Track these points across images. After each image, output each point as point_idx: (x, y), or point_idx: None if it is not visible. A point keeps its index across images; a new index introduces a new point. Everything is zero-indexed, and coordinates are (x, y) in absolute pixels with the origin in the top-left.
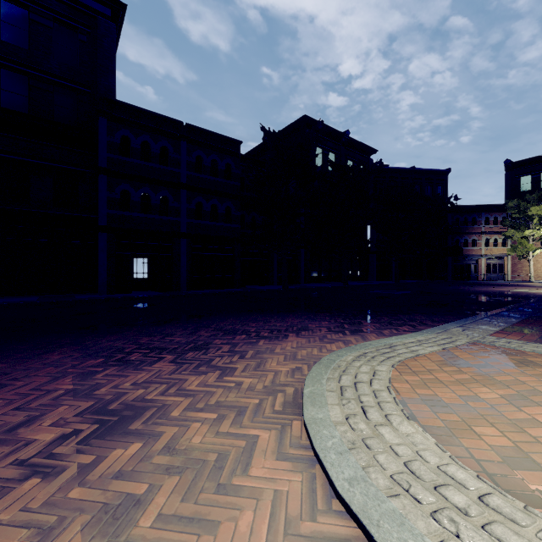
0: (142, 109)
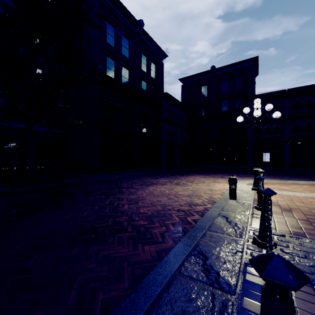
0: (264, 93)
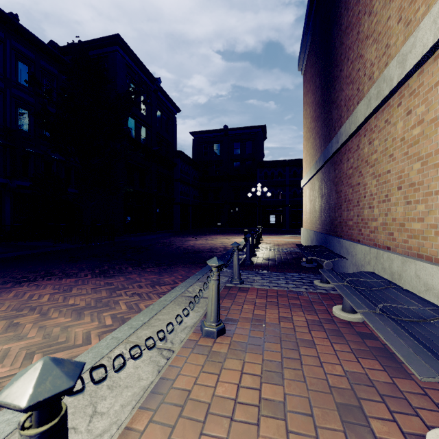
0: (270, 161)
